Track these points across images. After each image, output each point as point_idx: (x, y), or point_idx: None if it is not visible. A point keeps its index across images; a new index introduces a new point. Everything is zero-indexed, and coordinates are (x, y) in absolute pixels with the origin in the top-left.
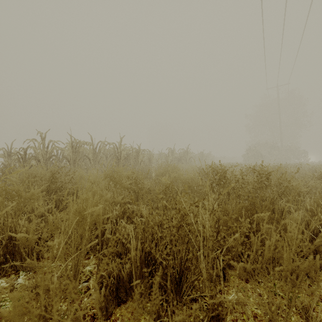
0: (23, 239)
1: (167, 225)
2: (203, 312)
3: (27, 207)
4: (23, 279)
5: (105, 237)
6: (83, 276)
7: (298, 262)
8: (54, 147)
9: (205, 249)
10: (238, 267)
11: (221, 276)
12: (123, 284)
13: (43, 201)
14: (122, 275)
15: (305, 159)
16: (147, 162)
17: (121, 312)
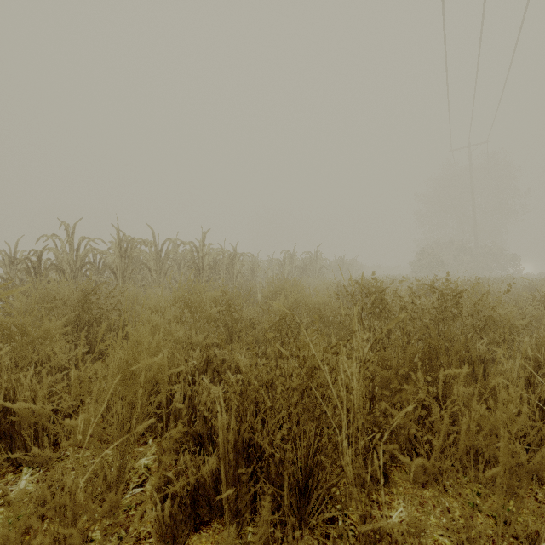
0: (25, 413)
1: (282, 387)
2: (347, 543)
3: (37, 353)
4: (29, 483)
5: (173, 406)
6: (135, 477)
7: (522, 458)
8: (88, 248)
9: (350, 431)
10: (413, 467)
11: (381, 482)
12: (204, 492)
13: (68, 342)
14: (203, 477)
15: (516, 269)
16: (249, 275)
17: (201, 543)
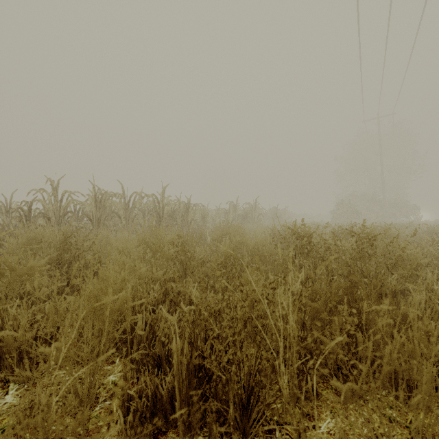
0: (9, 339)
1: (228, 317)
2: None
3: (23, 286)
4: (14, 397)
5: (136, 332)
6: (104, 392)
7: (438, 382)
8: (70, 200)
9: (287, 356)
10: (343, 391)
11: (314, 402)
12: (161, 406)
13: (51, 277)
14: (160, 394)
15: (416, 217)
16: (200, 221)
17: None
